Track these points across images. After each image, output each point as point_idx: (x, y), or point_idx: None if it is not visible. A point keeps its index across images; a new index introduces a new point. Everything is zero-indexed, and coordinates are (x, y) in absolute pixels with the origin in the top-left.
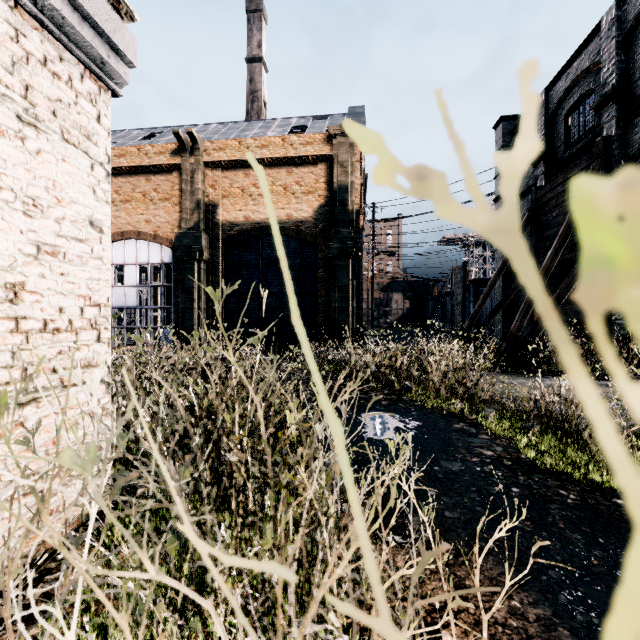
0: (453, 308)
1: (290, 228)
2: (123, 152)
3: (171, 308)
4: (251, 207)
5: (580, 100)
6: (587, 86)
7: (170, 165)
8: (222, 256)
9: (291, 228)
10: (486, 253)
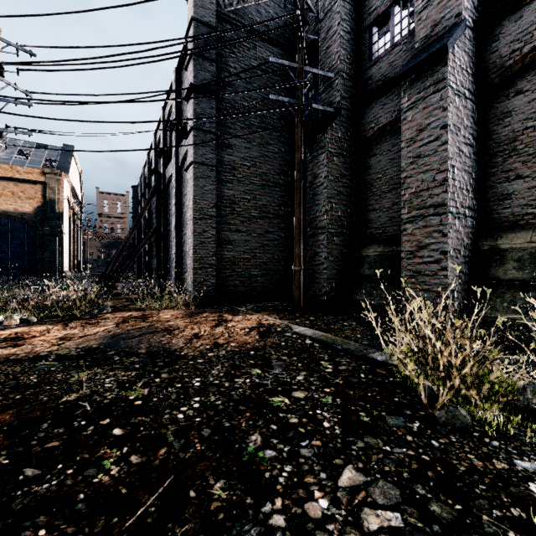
0: None
1: (17, 216)
2: None
3: None
4: None
5: None
6: None
7: None
8: None
9: (17, 216)
10: None
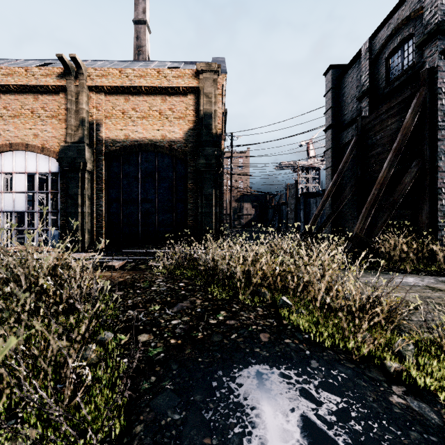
0: (288, 214)
1: (164, 146)
2: (11, 72)
3: (58, 212)
4: (131, 127)
5: (399, 45)
6: (407, 31)
7: (56, 86)
8: (105, 168)
9: (165, 146)
10: (309, 175)
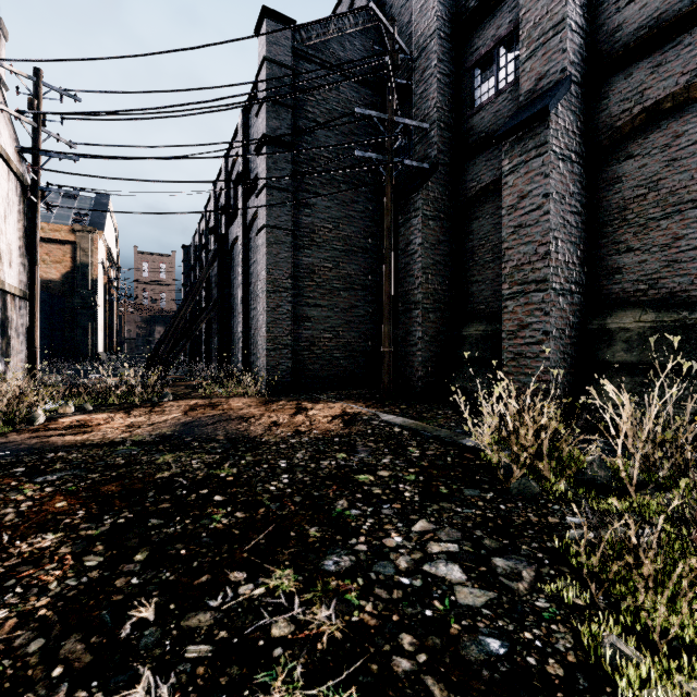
0: None
1: (41, 285)
2: None
3: None
4: None
5: None
6: None
7: None
8: None
9: (42, 285)
10: None
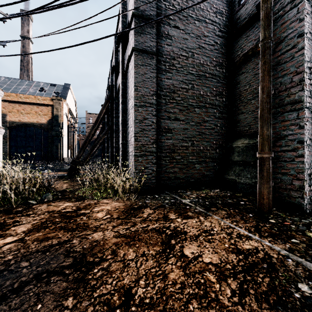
0: None
1: (38, 125)
2: None
3: None
4: (22, 117)
5: None
6: None
7: None
8: (9, 133)
9: (38, 125)
10: None
